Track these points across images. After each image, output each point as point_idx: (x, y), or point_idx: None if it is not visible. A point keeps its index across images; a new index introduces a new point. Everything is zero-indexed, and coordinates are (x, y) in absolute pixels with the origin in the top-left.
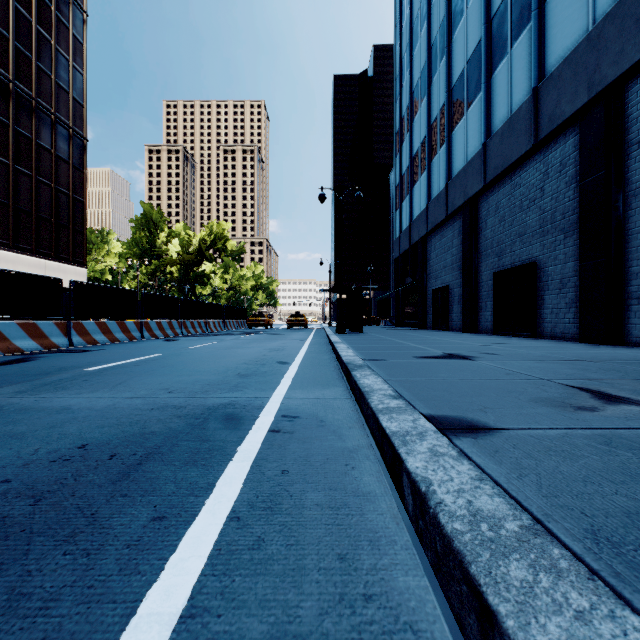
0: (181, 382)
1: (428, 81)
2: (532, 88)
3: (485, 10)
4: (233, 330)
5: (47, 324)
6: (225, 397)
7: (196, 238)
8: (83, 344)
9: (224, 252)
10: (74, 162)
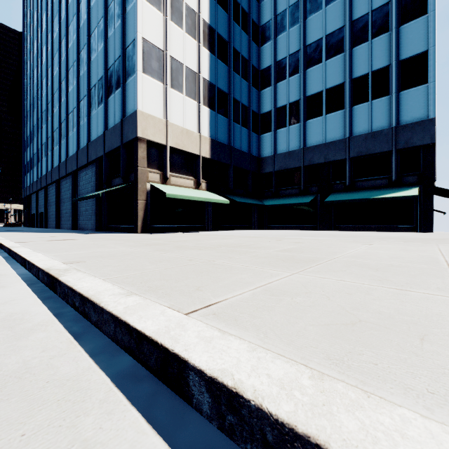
0: None
1: (30, 142)
2: (40, 176)
3: (37, 146)
4: None
5: None
6: None
7: None
8: None
9: None
10: None
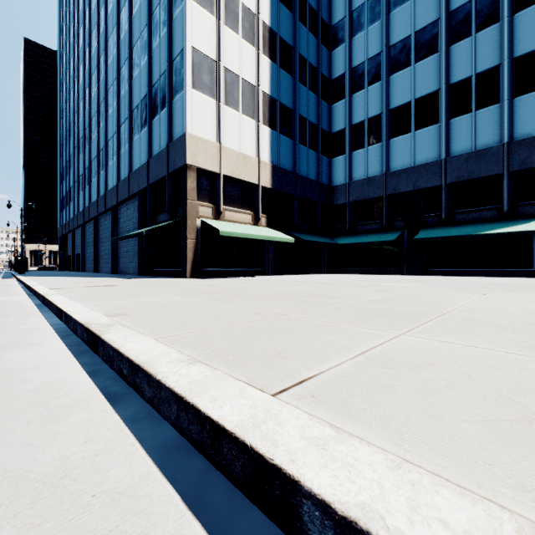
0: None
1: (66, 174)
2: (77, 213)
3: (74, 178)
4: None
5: None
6: None
7: None
8: None
9: None
10: None
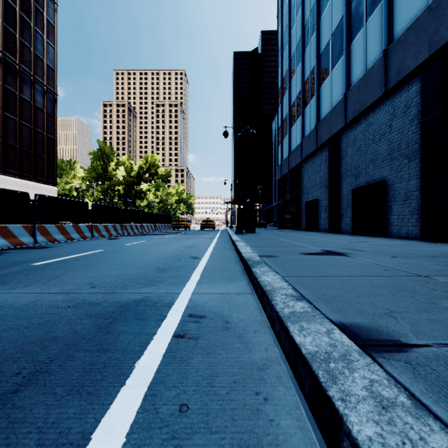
0: (107, 276)
1: (302, 51)
2: (383, 50)
3: None
4: (161, 231)
5: (16, 227)
6: (140, 292)
7: (136, 166)
8: (45, 242)
9: (156, 176)
10: (47, 110)
